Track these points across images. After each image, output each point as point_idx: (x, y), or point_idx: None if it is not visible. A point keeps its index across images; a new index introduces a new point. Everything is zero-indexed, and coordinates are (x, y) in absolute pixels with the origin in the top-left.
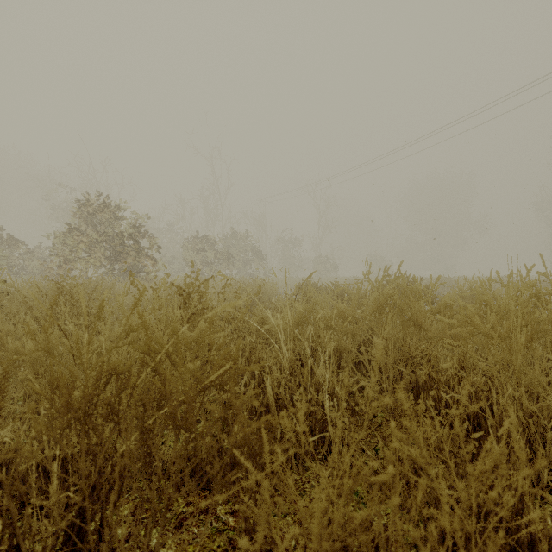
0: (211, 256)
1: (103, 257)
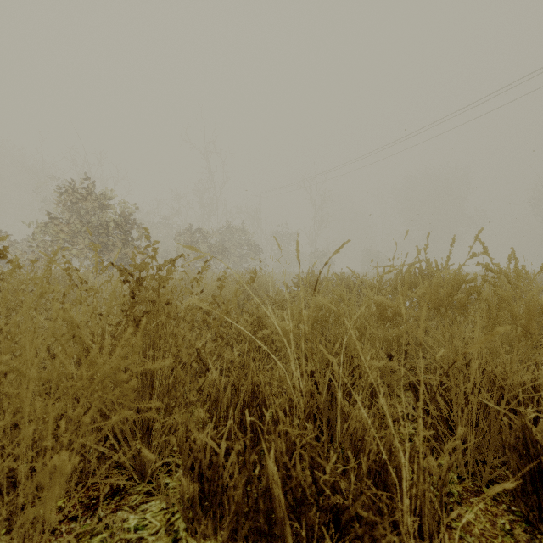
0: (205, 249)
1: (87, 249)
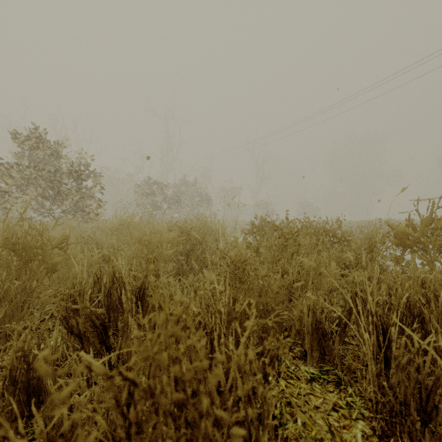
0: (161, 200)
1: (40, 196)
